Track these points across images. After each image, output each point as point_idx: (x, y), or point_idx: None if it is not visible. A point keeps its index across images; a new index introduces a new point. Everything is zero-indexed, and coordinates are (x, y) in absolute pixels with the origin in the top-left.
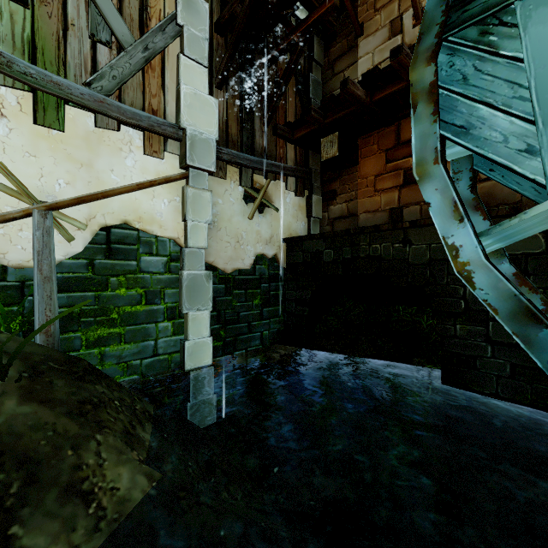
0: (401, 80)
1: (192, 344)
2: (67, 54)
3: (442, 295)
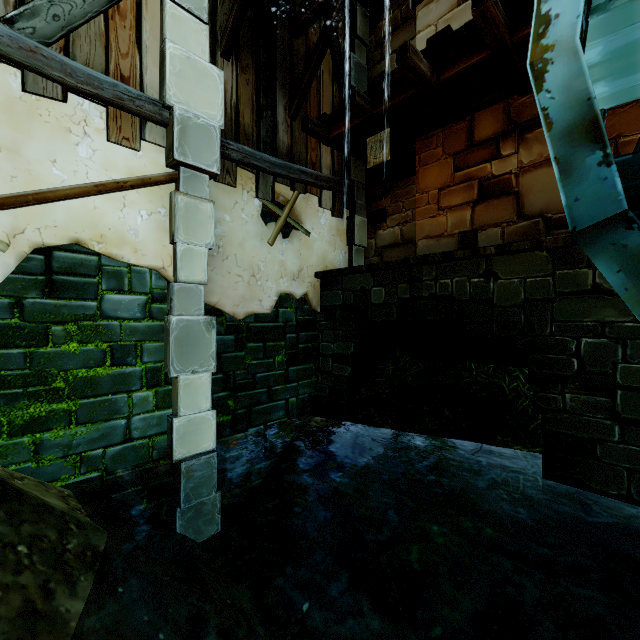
0: (481, 48)
1: (184, 422)
2: None
3: (543, 351)
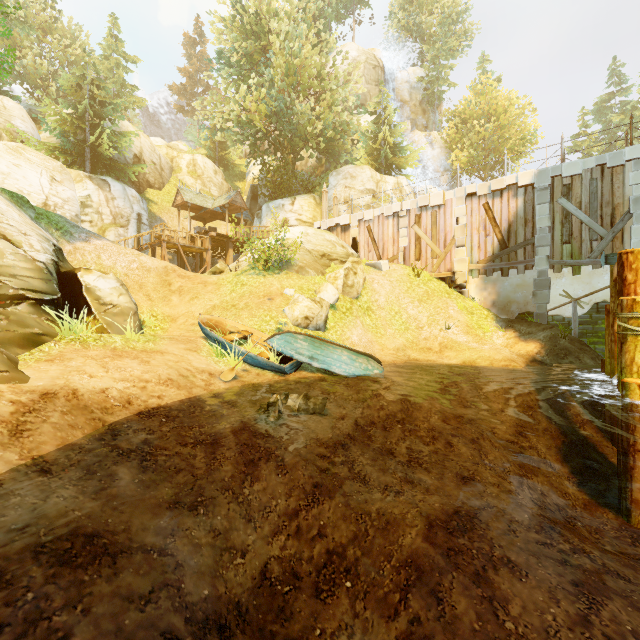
0: None
1: None
2: (581, 251)
3: None
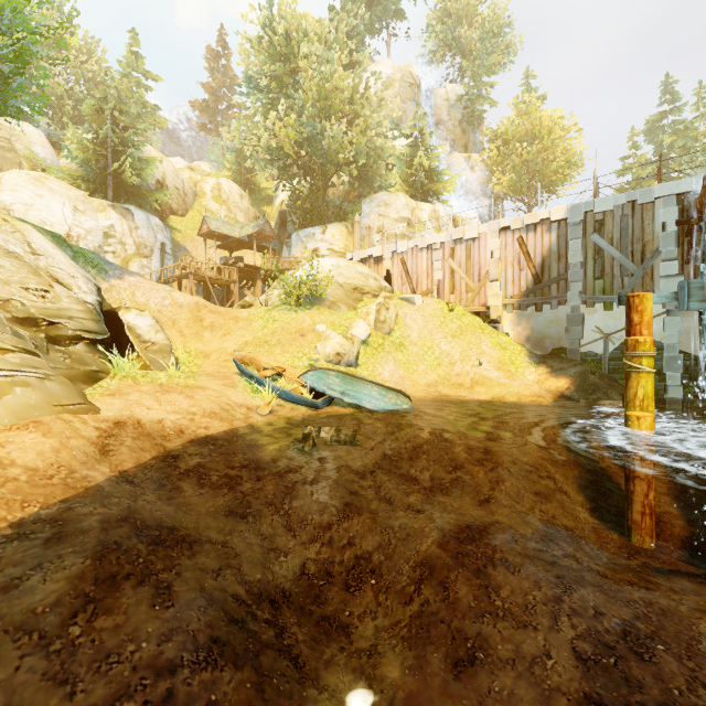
0: None
1: (668, 387)
2: (613, 286)
3: None
